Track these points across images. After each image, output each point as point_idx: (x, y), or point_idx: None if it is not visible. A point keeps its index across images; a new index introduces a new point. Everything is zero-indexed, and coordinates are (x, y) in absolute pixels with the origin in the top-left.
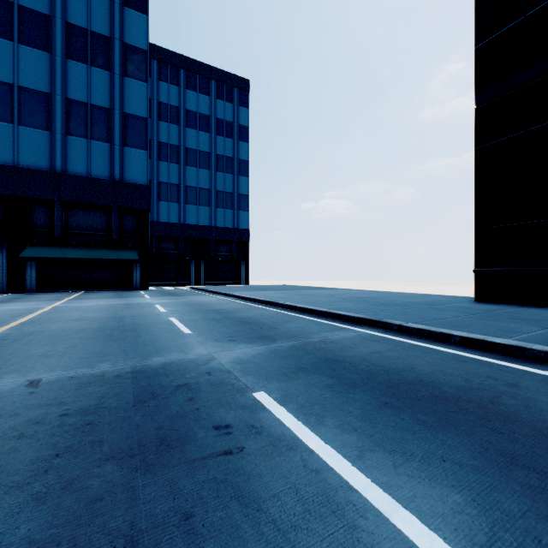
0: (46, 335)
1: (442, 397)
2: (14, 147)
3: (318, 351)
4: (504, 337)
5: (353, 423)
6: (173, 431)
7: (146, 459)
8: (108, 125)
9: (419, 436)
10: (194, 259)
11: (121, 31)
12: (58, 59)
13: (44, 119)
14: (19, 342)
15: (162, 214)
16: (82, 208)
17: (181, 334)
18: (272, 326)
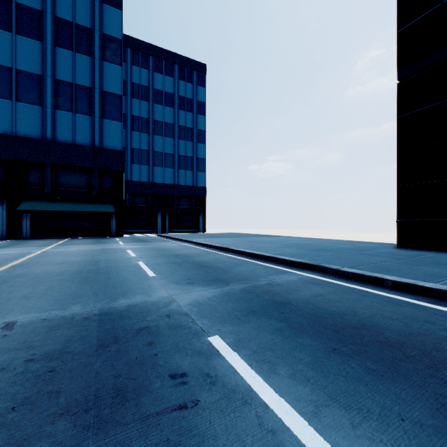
0: (30, 277)
1: (386, 343)
2: (12, 119)
3: (267, 294)
4: (433, 282)
5: (304, 372)
6: (130, 381)
7: (100, 414)
8: (89, 101)
9: (371, 388)
10: (161, 211)
11: (100, 23)
12: (49, 47)
13: (37, 96)
14: (6, 284)
15: (134, 174)
16: (68, 169)
17: (147, 277)
18: (225, 270)
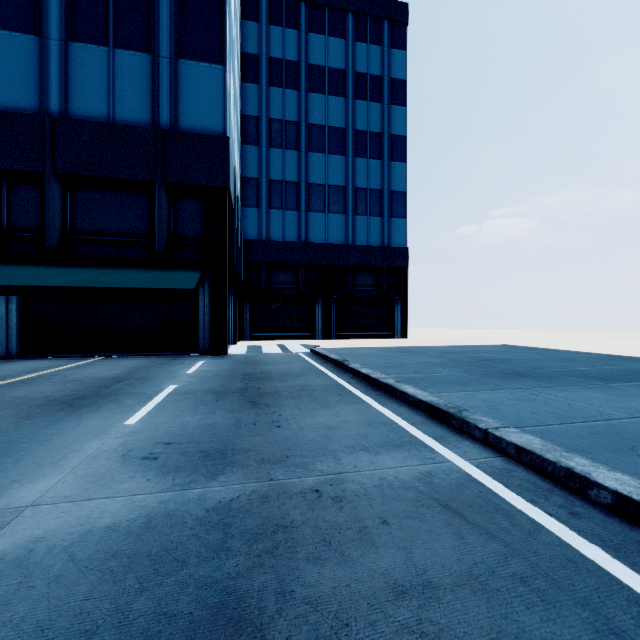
0: None
1: None
2: None
3: None
4: None
5: None
6: None
7: None
8: (147, 16)
9: None
10: (321, 297)
11: None
12: None
13: (27, 11)
14: None
15: (273, 229)
16: (102, 190)
17: None
18: None
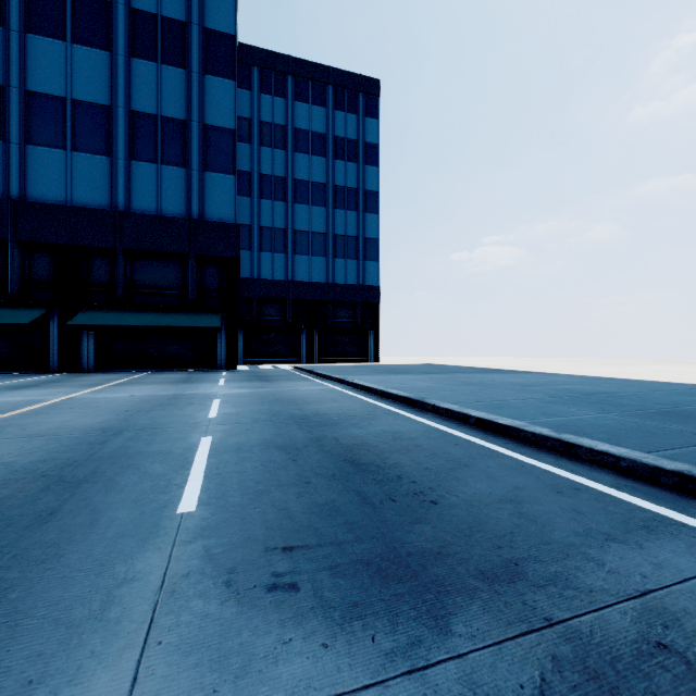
0: None
1: None
2: (67, 181)
3: None
4: None
5: None
6: None
7: None
8: (183, 143)
9: None
10: (306, 327)
11: (200, 12)
12: (120, 59)
13: (103, 141)
14: None
15: (264, 269)
16: (151, 258)
17: (162, 516)
18: (422, 490)
